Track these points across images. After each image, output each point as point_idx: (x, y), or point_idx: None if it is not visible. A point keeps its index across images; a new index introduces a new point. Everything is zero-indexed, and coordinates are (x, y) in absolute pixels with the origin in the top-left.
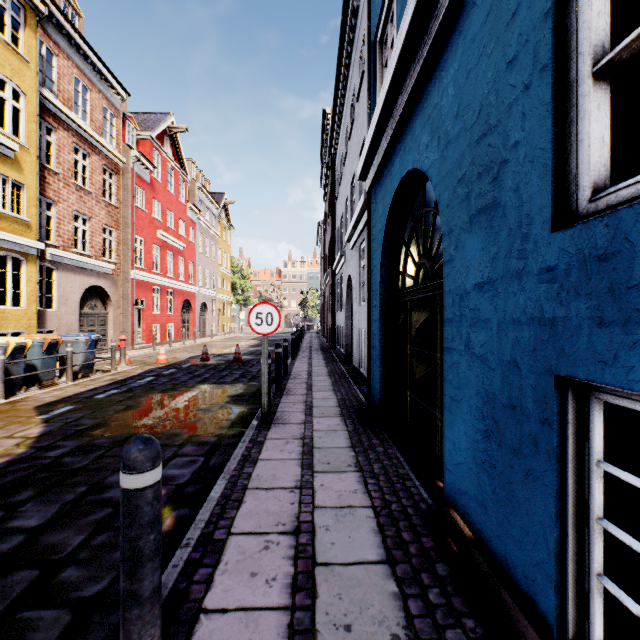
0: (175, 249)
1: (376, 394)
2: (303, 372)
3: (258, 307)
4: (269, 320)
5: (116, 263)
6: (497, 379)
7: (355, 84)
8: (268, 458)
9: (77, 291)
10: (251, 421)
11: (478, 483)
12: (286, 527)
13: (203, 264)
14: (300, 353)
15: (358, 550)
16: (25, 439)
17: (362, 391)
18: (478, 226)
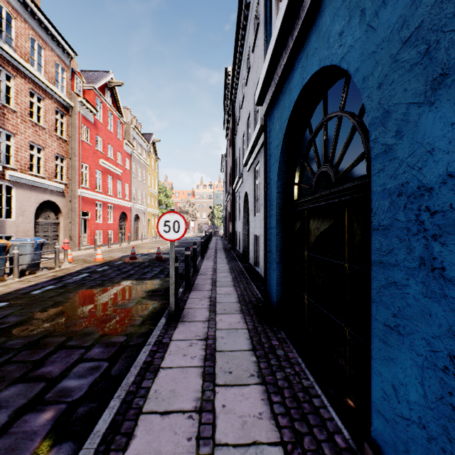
0: (114, 174)
1: (272, 293)
2: (209, 269)
3: (166, 215)
4: (176, 227)
5: (66, 183)
6: None
7: (251, 39)
8: (170, 366)
9: (33, 205)
10: (161, 317)
11: None
12: None
13: (136, 186)
14: (208, 253)
15: None
16: None
17: (258, 286)
18: None
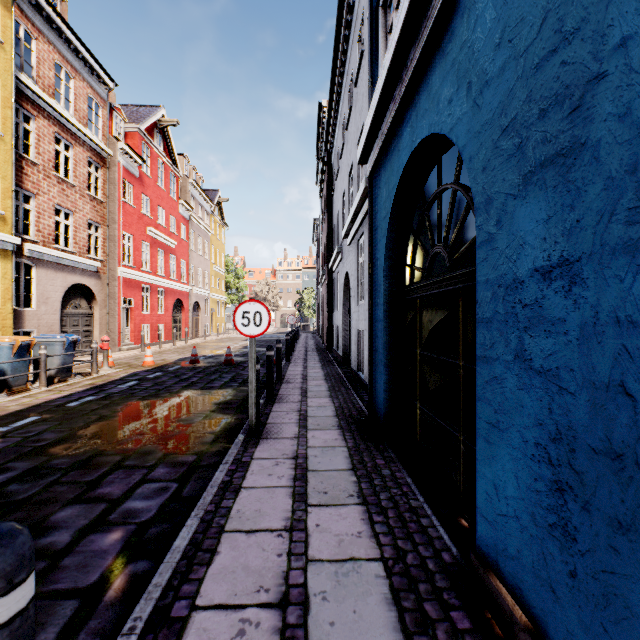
0: (166, 247)
1: (379, 404)
2: (298, 375)
3: (245, 305)
4: (257, 320)
5: (102, 260)
6: (580, 408)
7: (353, 69)
8: (253, 486)
9: (59, 289)
10: (237, 434)
11: (540, 552)
12: (270, 595)
13: (196, 262)
14: (295, 354)
15: (367, 636)
16: None
17: (361, 397)
18: (540, 186)
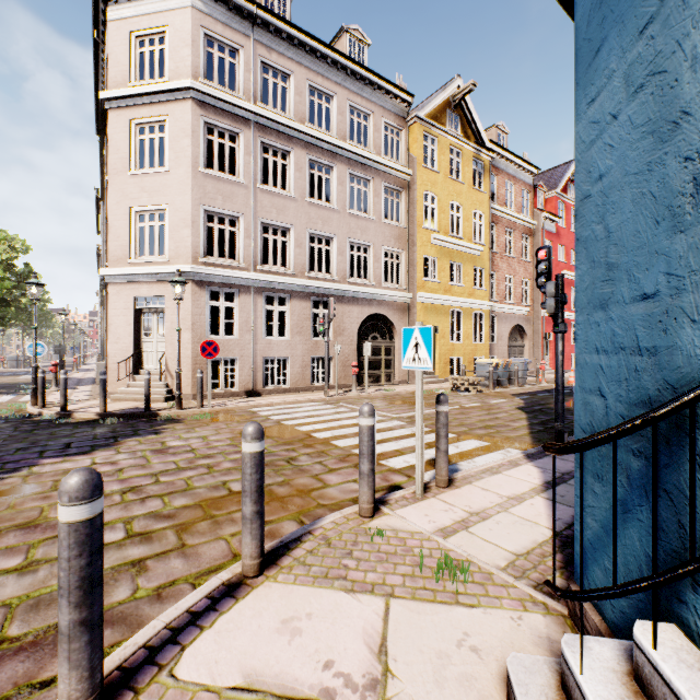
0: None
1: None
2: None
3: None
4: None
5: (529, 306)
6: None
7: None
8: None
9: (506, 330)
10: None
11: None
12: None
13: None
14: None
15: None
16: (519, 403)
17: None
18: None
